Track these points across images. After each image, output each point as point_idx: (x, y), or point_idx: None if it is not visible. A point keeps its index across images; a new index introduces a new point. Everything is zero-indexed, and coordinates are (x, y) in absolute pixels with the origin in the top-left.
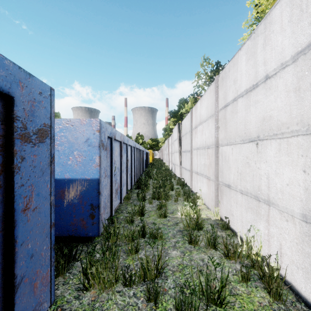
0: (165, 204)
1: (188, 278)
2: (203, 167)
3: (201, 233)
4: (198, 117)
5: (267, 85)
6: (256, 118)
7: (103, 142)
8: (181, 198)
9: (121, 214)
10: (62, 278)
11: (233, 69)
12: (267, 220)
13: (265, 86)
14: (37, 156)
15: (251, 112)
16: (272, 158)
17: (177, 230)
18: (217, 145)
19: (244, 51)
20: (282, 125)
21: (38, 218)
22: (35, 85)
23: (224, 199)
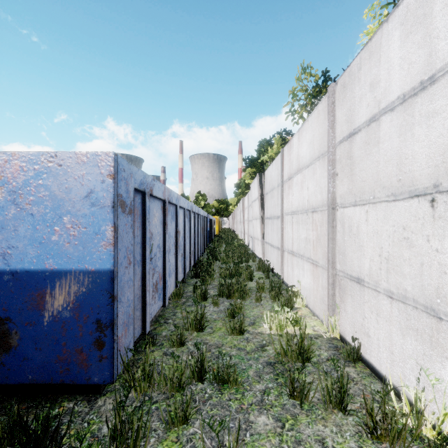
0: (241, 308)
1: None
2: (304, 243)
3: (309, 369)
4: (294, 161)
5: None
6: (431, 147)
7: (124, 198)
8: (265, 294)
9: (164, 325)
10: None
11: (369, 62)
12: None
13: None
14: None
15: (417, 137)
16: None
17: (263, 362)
18: (334, 206)
19: (396, 21)
20: None
21: None
22: None
23: (347, 304)
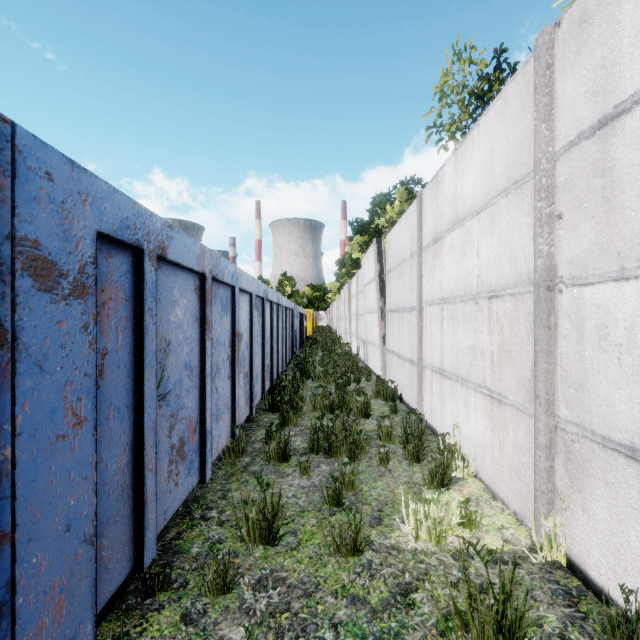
0: (353, 482)
1: None
2: (468, 357)
3: None
4: (446, 207)
5: None
6: None
7: (50, 252)
8: (394, 445)
9: (199, 526)
10: None
11: None
12: None
13: None
14: None
15: None
16: None
17: None
18: (551, 283)
19: None
20: None
21: None
22: None
23: (595, 499)
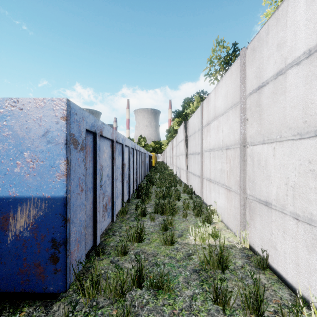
0: (172, 222)
1: None
2: (219, 173)
3: (228, 276)
4: (211, 111)
5: None
6: None
7: (76, 137)
8: (190, 211)
9: (112, 237)
10: None
11: (276, 27)
12: None
13: None
14: None
15: None
16: None
17: (190, 270)
18: (245, 144)
19: None
20: None
21: None
22: None
23: (257, 222)
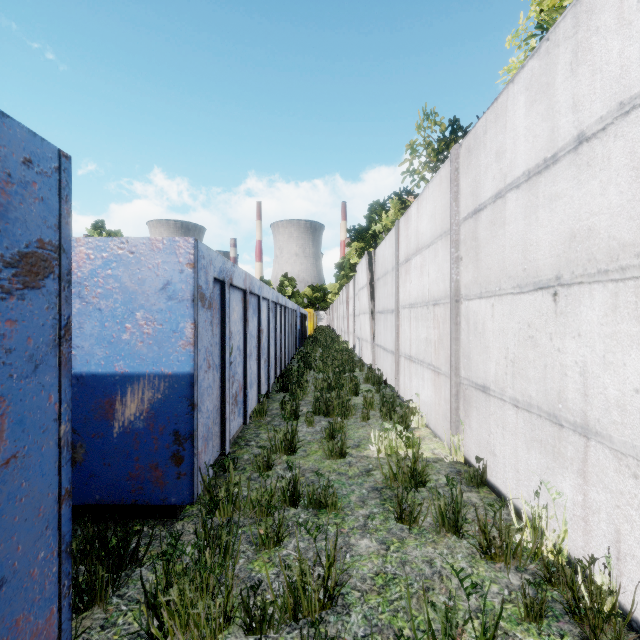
0: (343, 427)
1: (398, 611)
2: (424, 346)
3: (423, 495)
4: (413, 238)
5: (580, 158)
6: (554, 235)
7: (204, 290)
8: (375, 411)
9: (245, 448)
10: (101, 610)
11: (495, 127)
12: (583, 472)
13: (575, 160)
14: (17, 324)
15: (541, 222)
16: (596, 326)
17: (369, 487)
18: (458, 298)
19: (521, 84)
20: (622, 249)
21: (20, 483)
22: (12, 139)
23: (473, 418)
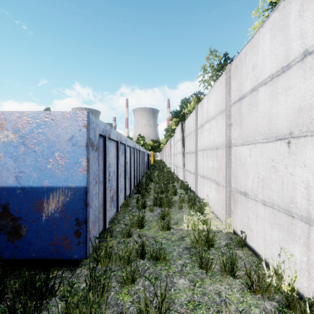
0: (169, 213)
1: None
2: (210, 170)
3: (213, 252)
4: (204, 114)
5: (305, 64)
6: (288, 109)
7: (93, 140)
8: (185, 204)
9: (117, 224)
10: None
11: (251, 52)
12: (307, 244)
13: (302, 66)
14: None
15: (280, 102)
16: None
17: (183, 247)
18: (230, 145)
19: (268, 27)
20: None
21: None
22: None
23: (238, 210)
